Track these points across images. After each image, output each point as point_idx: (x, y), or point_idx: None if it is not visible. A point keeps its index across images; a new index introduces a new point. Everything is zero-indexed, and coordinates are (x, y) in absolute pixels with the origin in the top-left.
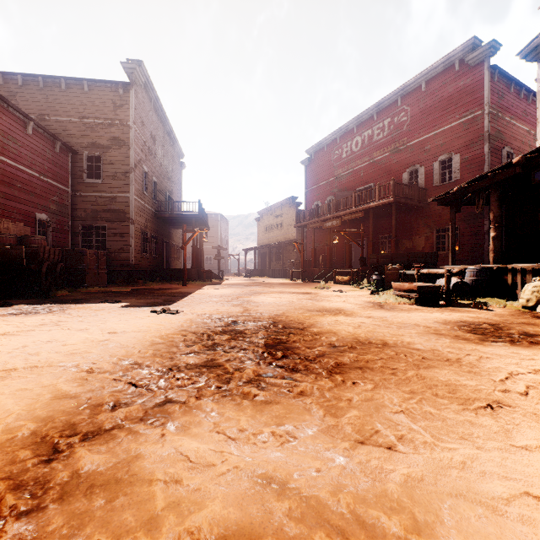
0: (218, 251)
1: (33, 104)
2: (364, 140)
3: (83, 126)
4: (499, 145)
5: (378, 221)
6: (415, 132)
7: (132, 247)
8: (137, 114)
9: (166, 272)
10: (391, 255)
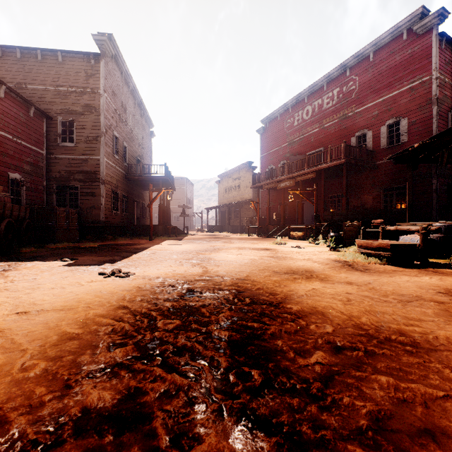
0: (184, 209)
1: (11, 73)
2: (315, 109)
3: (57, 93)
4: (446, 109)
5: (327, 182)
6: (363, 100)
7: (103, 205)
8: (107, 83)
9: (136, 228)
10: (345, 212)
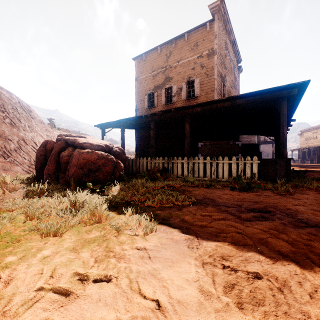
0: None
1: None
2: None
3: None
4: None
5: None
6: None
7: None
8: None
9: None
10: None
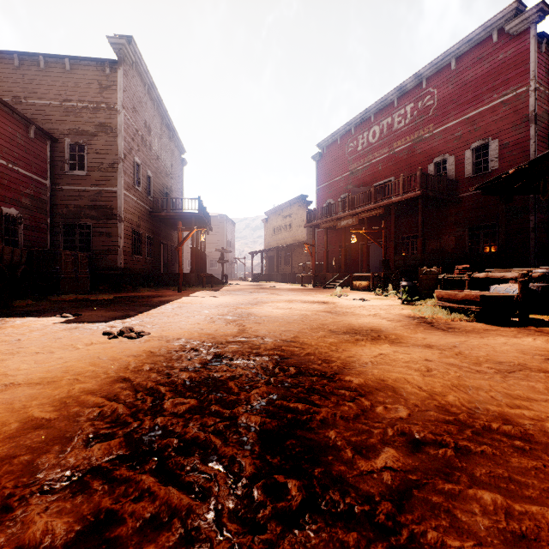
0: (222, 253)
1: (7, 85)
2: (383, 129)
3: (64, 110)
4: (547, 128)
5: (399, 219)
6: (443, 117)
7: (121, 248)
8: (126, 97)
9: (162, 276)
10: (421, 256)
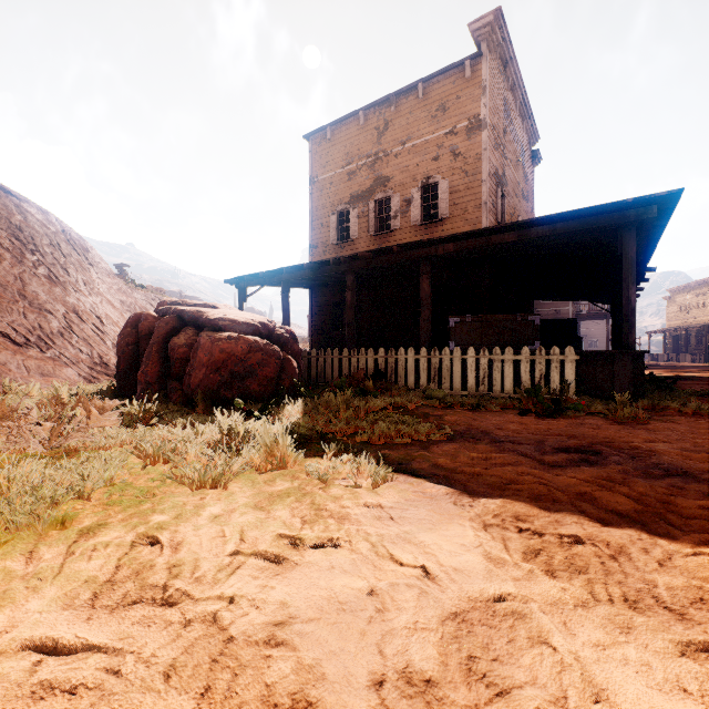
0: None
1: None
2: None
3: None
4: None
5: None
6: None
7: None
8: None
9: None
10: None
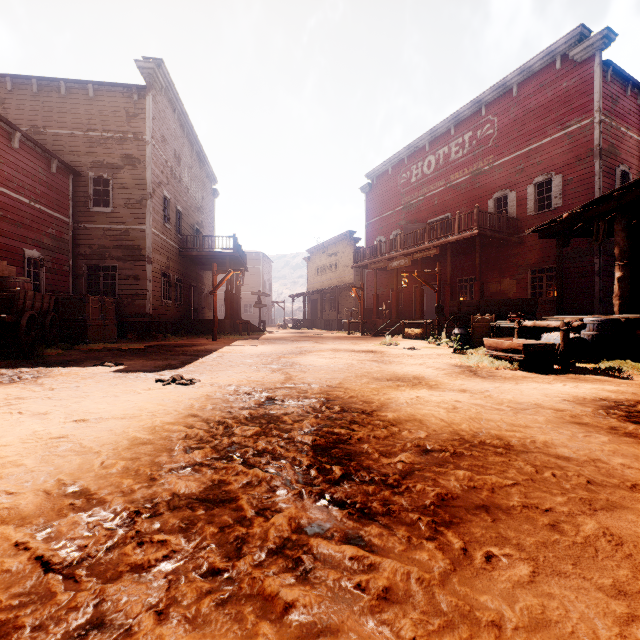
0: (259, 297)
1: (25, 113)
2: (439, 160)
3: (87, 140)
4: (613, 163)
5: (456, 260)
6: (504, 149)
7: (150, 292)
8: (155, 126)
9: (194, 323)
10: (476, 302)
